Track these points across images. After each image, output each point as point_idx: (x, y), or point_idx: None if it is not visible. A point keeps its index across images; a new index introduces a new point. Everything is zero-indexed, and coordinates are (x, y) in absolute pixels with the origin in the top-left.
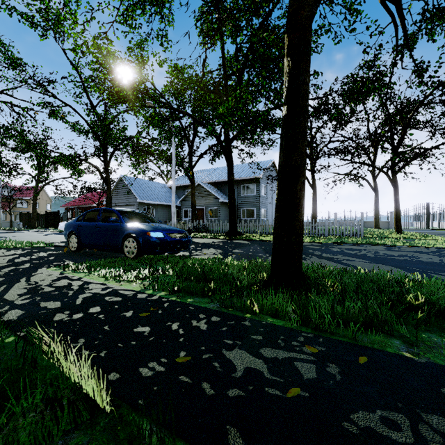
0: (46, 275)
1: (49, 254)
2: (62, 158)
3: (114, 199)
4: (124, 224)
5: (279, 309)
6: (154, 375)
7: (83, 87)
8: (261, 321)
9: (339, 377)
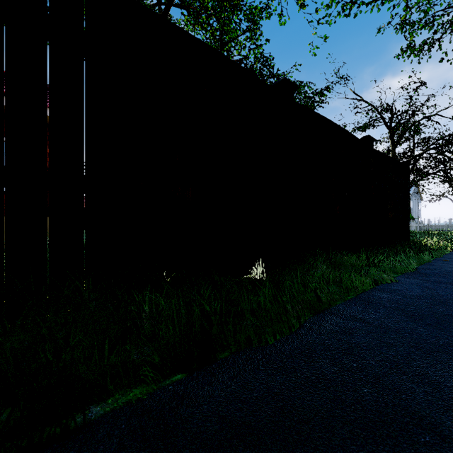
0: None
1: None
2: None
3: None
4: None
5: None
6: None
7: None
8: None
9: None
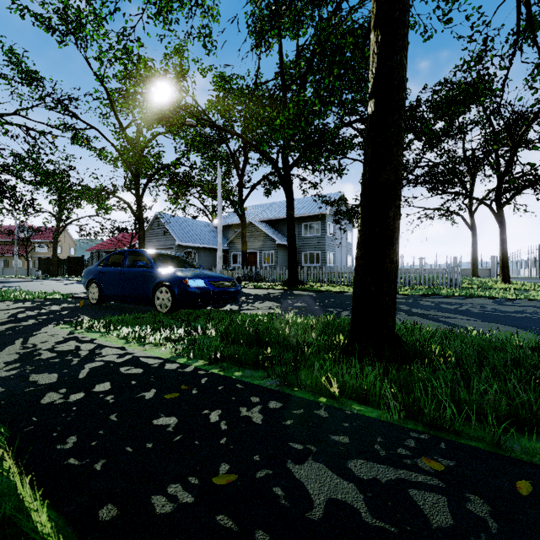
0: (51, 335)
1: (63, 308)
2: (85, 192)
3: (148, 241)
4: (156, 269)
5: (369, 390)
6: (175, 512)
7: (110, 106)
8: (344, 410)
9: (494, 525)
